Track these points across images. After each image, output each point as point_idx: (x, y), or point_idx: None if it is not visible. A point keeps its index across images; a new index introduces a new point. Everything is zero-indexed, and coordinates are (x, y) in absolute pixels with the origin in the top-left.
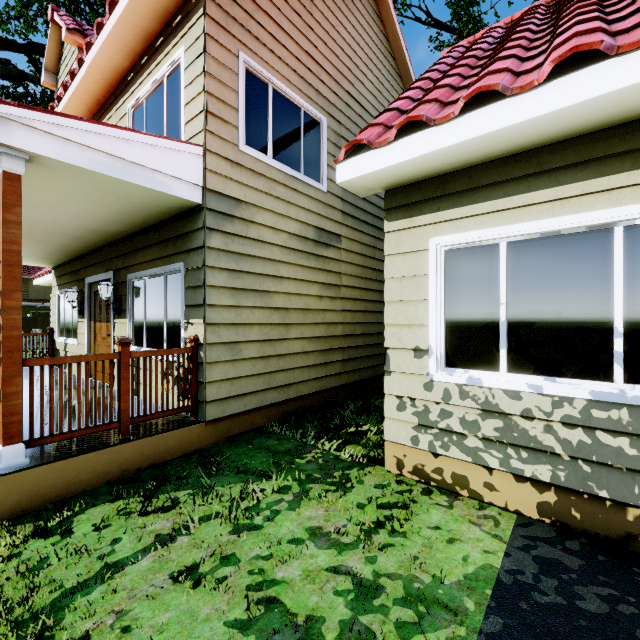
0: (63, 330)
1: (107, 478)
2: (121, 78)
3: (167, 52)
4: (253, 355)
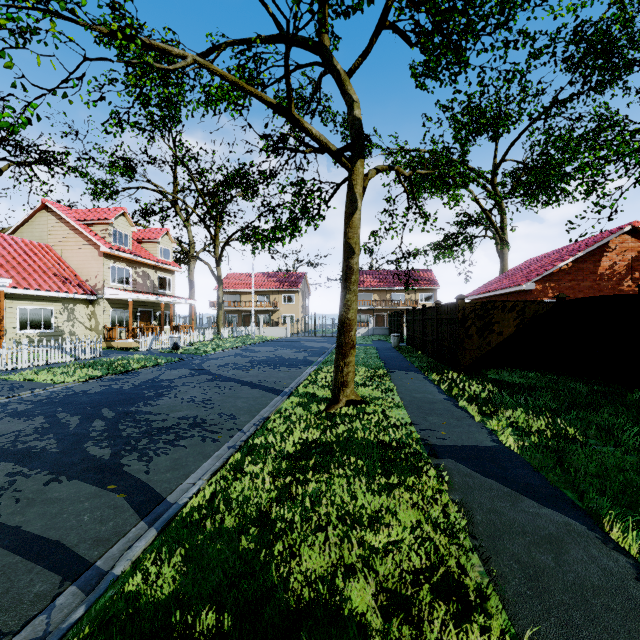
0: None
1: None
2: None
3: None
4: None
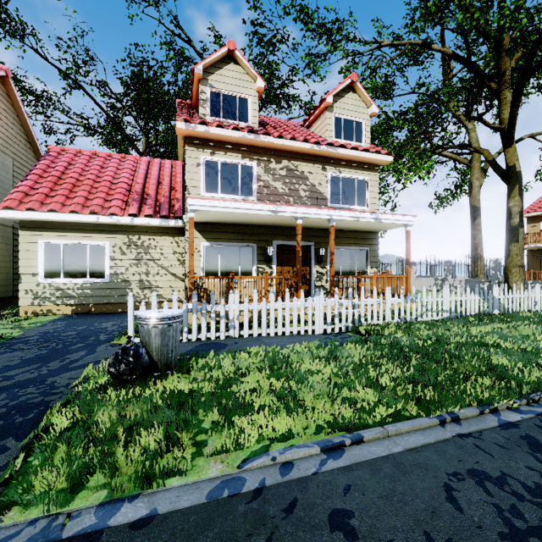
0: None
1: None
2: None
3: None
4: None
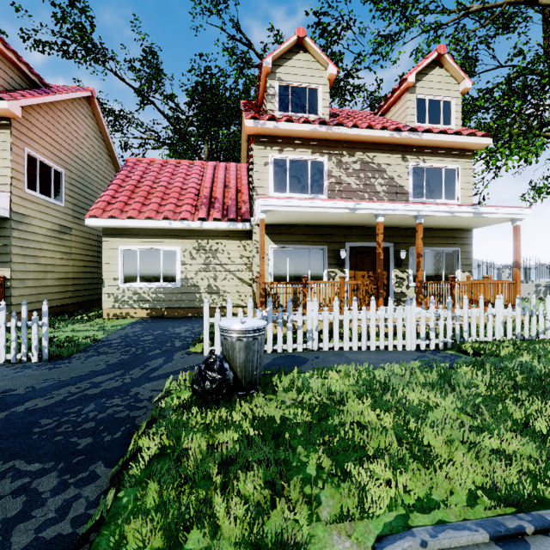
0: None
1: None
2: None
3: None
4: (31, 285)
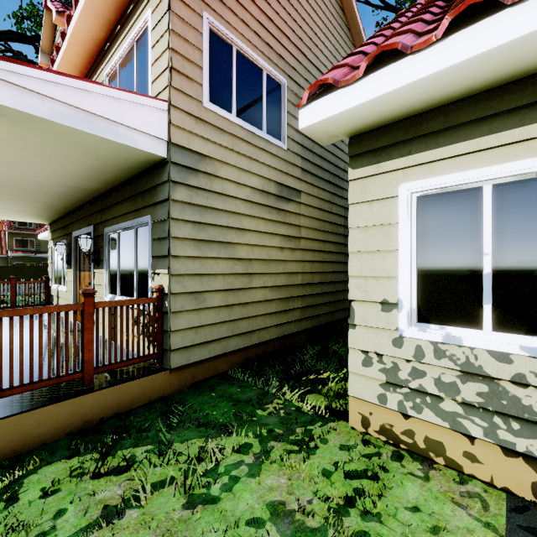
0: (56, 278)
1: (68, 430)
2: (99, 49)
3: (136, 17)
4: (217, 304)
